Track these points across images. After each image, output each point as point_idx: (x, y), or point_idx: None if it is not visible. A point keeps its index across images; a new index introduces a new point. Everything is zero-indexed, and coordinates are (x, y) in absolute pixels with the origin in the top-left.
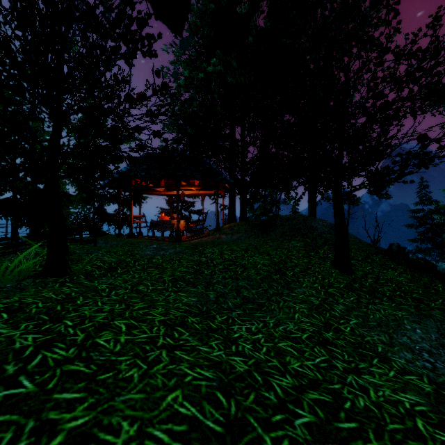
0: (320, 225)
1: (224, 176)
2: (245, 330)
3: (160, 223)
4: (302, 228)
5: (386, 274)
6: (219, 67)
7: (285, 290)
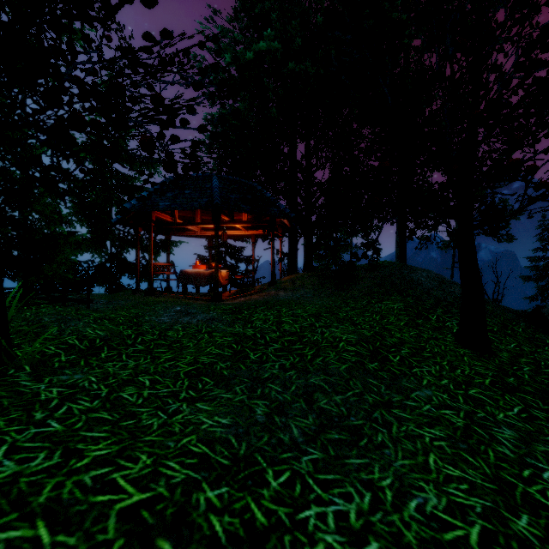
0: (425, 277)
1: (282, 208)
2: (334, 525)
3: (194, 274)
4: (398, 281)
5: (546, 357)
6: (275, 46)
7: (394, 395)
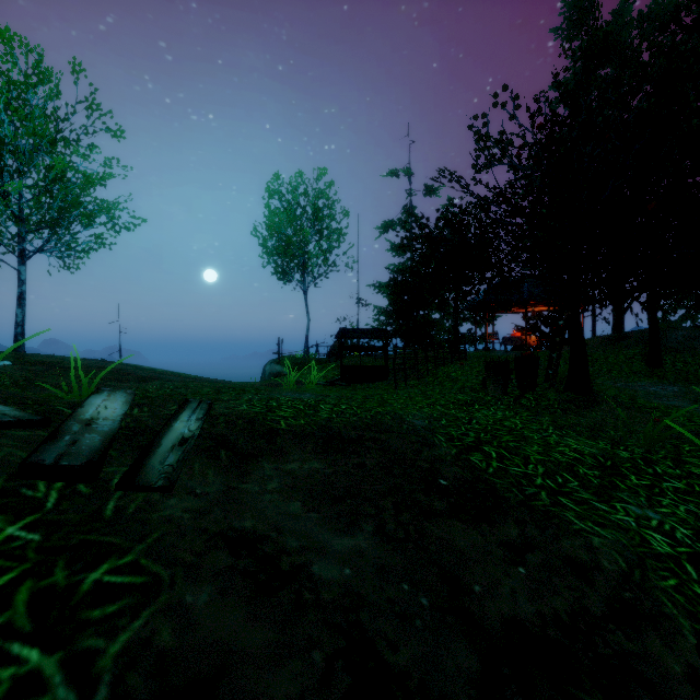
0: (677, 335)
1: None
2: None
3: (511, 339)
4: None
5: None
6: None
7: None
